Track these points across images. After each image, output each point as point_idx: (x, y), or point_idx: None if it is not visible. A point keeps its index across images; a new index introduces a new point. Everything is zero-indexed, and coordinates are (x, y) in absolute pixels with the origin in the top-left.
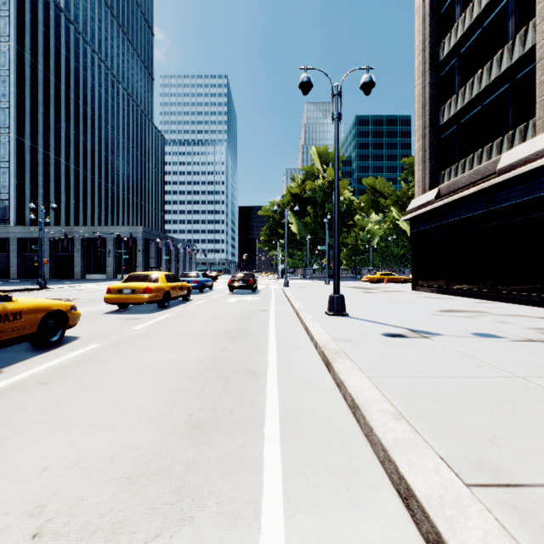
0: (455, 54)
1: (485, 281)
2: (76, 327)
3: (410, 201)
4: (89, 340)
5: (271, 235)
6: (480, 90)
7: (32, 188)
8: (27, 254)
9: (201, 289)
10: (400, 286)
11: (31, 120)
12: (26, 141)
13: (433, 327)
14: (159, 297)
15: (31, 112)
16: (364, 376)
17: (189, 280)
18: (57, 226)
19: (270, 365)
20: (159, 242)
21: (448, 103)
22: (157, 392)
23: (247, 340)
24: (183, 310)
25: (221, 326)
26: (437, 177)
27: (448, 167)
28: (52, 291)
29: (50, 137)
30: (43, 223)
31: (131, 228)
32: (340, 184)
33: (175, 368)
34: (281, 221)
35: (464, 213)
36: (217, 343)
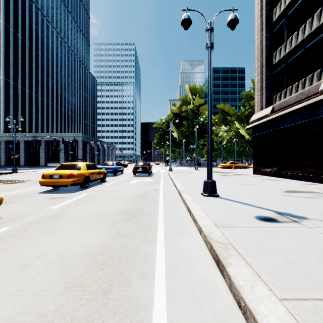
0: (283, 16)
1: (308, 169)
2: (6, 207)
3: (246, 118)
4: (5, 222)
5: (161, 139)
6: (304, 38)
7: (14, 110)
8: (11, 150)
9: (115, 173)
10: (243, 170)
11: (13, 68)
12: (11, 81)
13: (293, 209)
14: (80, 181)
15: (13, 63)
16: (274, 298)
17: (106, 167)
18: (29, 133)
19: (158, 259)
20: (92, 143)
21: (279, 49)
22: (14, 320)
23: (140, 222)
24: (97, 190)
25: (121, 206)
26: (271, 99)
27: (278, 92)
28: (18, 175)
29: (26, 79)
30: (15, 131)
31: (75, 134)
32: (203, 107)
33: (60, 265)
34: (167, 130)
35: (292, 122)
36: (112, 226)
